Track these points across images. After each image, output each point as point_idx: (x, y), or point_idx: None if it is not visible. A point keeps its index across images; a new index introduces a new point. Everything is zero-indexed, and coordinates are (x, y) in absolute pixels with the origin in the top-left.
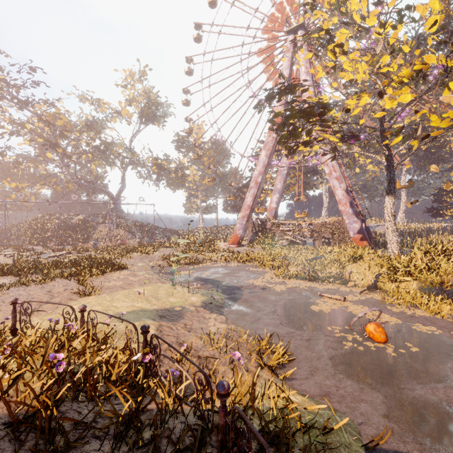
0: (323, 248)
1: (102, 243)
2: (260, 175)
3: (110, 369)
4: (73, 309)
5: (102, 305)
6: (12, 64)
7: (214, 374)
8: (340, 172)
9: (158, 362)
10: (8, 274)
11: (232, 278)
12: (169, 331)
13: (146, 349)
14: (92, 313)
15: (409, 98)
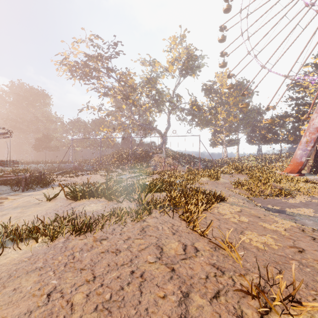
0: None
1: (158, 168)
2: None
3: None
4: None
5: None
6: (104, 43)
7: None
8: None
9: None
10: (102, 196)
11: None
12: None
13: None
14: None
15: None
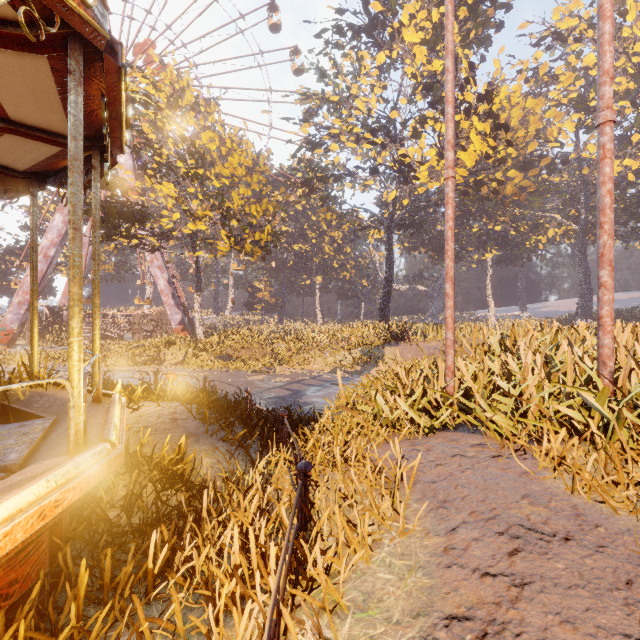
0: (143, 340)
1: None
2: (54, 247)
3: None
4: None
5: None
6: None
7: None
8: (162, 261)
9: None
10: None
11: None
12: None
13: None
14: None
15: (204, 228)
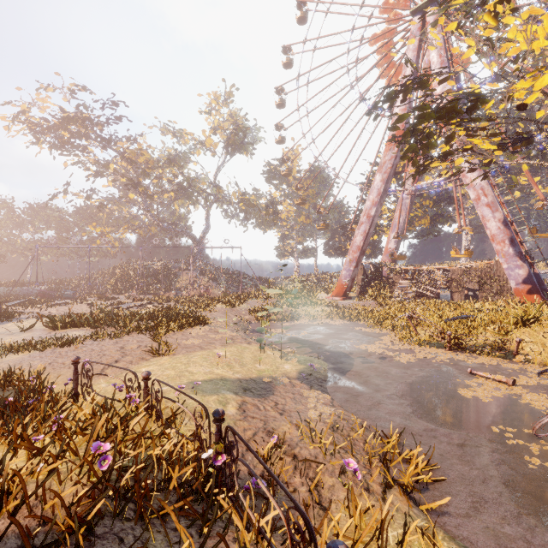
0: (467, 304)
1: (184, 293)
2: (374, 207)
3: (172, 468)
4: (135, 376)
5: (175, 369)
6: (96, 101)
7: (317, 487)
8: (493, 196)
9: (235, 468)
10: (86, 326)
11: (337, 341)
12: (255, 411)
13: (219, 444)
14: (163, 379)
15: None
